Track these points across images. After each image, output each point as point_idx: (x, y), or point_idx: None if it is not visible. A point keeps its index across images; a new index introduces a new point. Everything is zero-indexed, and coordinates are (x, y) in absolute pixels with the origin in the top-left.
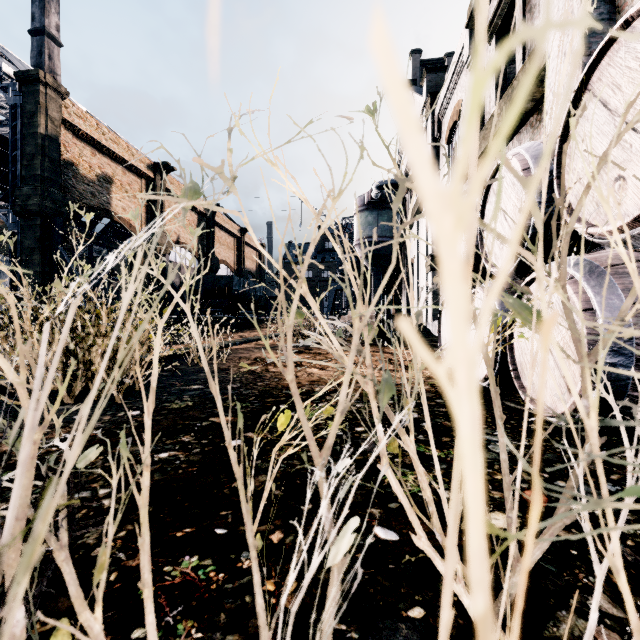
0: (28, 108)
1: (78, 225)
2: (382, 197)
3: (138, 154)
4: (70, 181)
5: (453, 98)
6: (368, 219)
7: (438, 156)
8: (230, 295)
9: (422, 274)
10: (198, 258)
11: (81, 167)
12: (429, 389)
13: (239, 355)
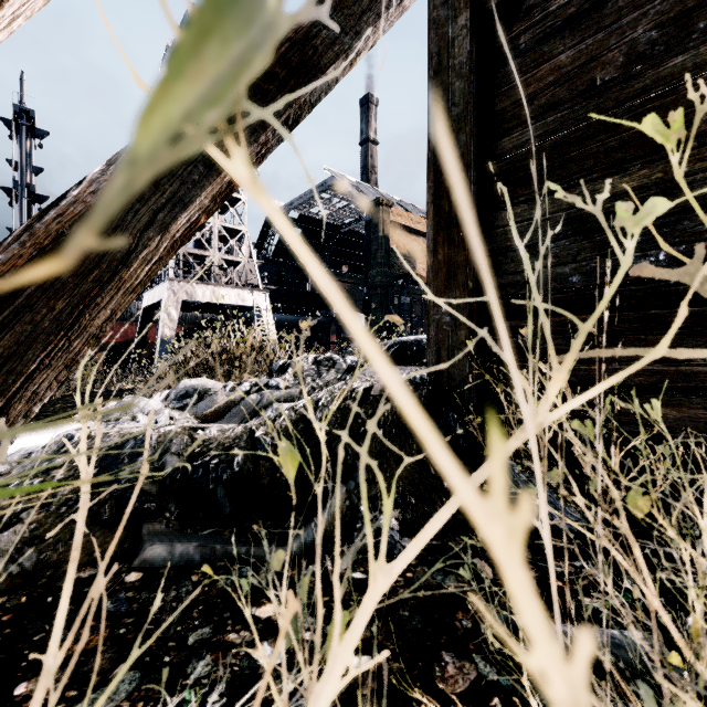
0: (374, 222)
1: None
2: None
3: None
4: (393, 260)
5: None
6: None
7: None
8: None
9: None
10: None
11: (399, 248)
12: None
13: None
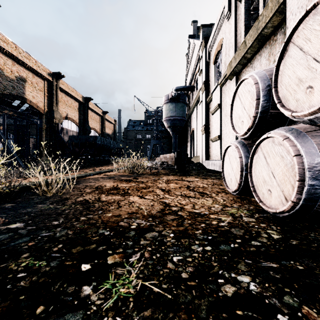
0: None
1: (10, 107)
2: (177, 96)
3: (42, 66)
4: None
5: (217, 38)
6: (170, 107)
7: (208, 71)
8: (95, 146)
9: (199, 136)
10: (79, 126)
11: (5, 71)
12: (234, 222)
13: (87, 184)
